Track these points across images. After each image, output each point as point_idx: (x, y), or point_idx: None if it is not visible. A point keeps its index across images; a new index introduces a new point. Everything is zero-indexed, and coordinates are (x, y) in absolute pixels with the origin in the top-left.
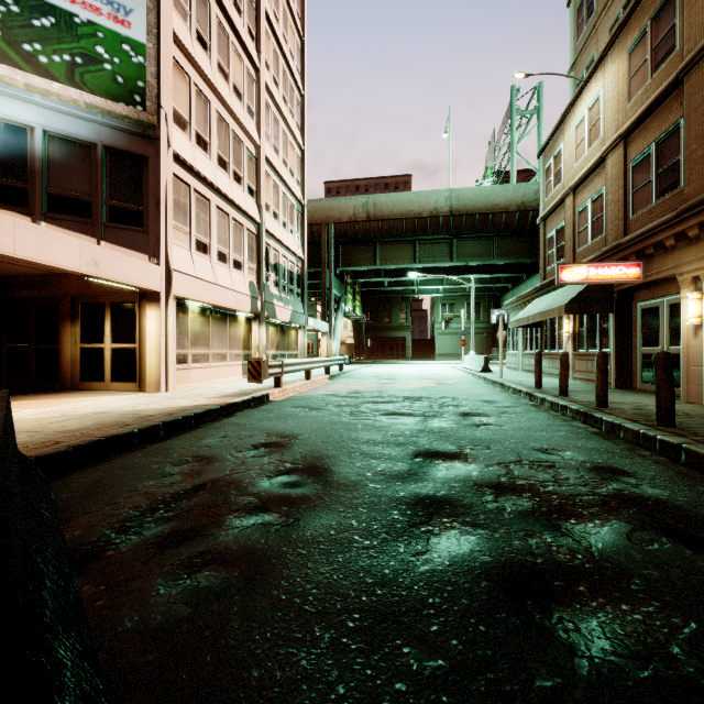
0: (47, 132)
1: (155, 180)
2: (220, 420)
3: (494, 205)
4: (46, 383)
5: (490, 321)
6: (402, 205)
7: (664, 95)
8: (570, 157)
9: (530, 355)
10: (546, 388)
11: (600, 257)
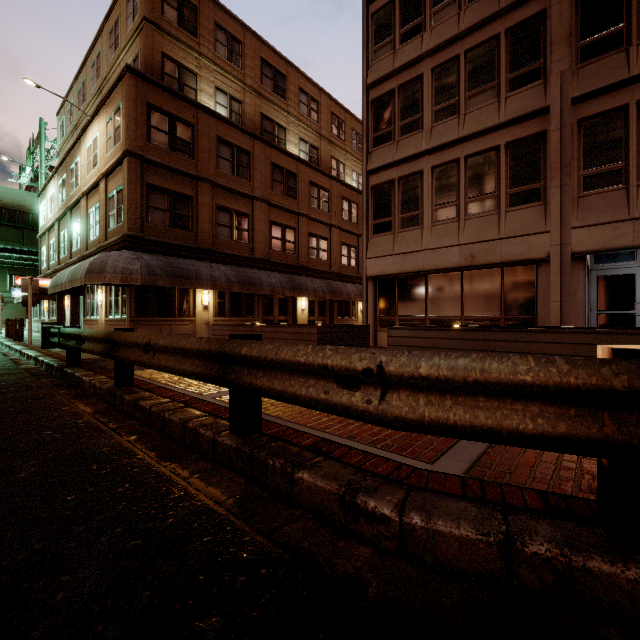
0: None
1: None
2: None
3: (21, 205)
4: None
5: None
6: None
7: (64, 214)
8: (47, 211)
9: (36, 321)
10: None
11: (51, 273)
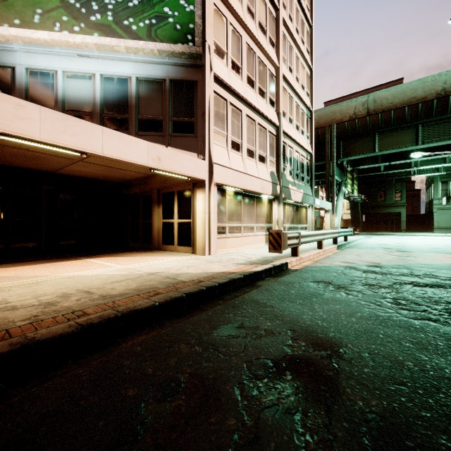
0: (138, 78)
1: (202, 97)
2: (242, 291)
3: None
4: (146, 244)
5: None
6: (403, 94)
7: None
8: None
9: None
10: None
11: None
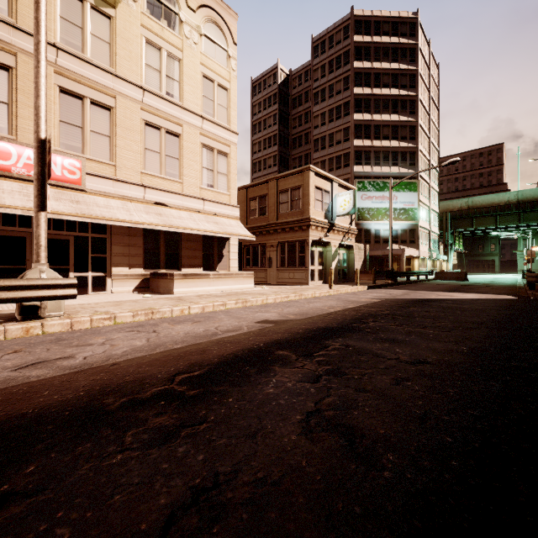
0: (400, 229)
1: (417, 233)
2: None
3: None
4: None
5: None
6: (487, 201)
7: None
8: None
9: None
10: None
11: None
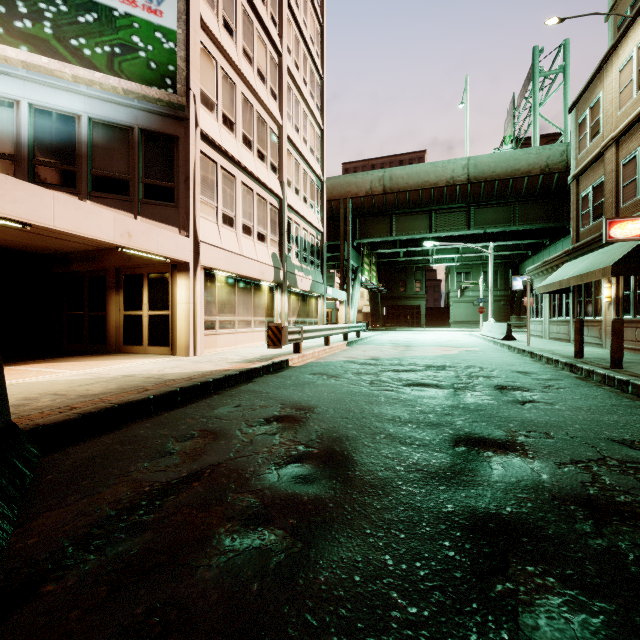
0: (92, 119)
1: (185, 158)
2: (238, 386)
3: (515, 170)
4: (97, 346)
5: (507, 289)
6: (417, 176)
7: None
8: (611, 105)
9: (559, 323)
10: (588, 359)
11: None
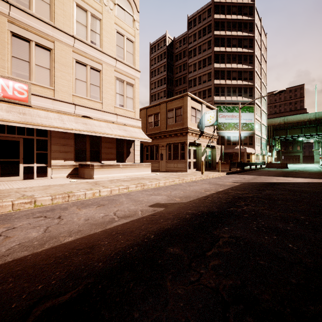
0: (243, 136)
1: (254, 138)
2: None
3: None
4: None
5: None
6: (296, 118)
7: None
8: None
9: None
10: None
11: None
